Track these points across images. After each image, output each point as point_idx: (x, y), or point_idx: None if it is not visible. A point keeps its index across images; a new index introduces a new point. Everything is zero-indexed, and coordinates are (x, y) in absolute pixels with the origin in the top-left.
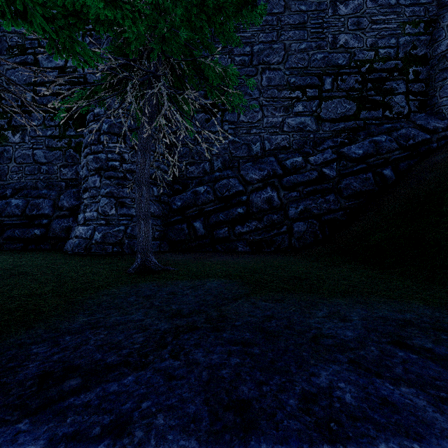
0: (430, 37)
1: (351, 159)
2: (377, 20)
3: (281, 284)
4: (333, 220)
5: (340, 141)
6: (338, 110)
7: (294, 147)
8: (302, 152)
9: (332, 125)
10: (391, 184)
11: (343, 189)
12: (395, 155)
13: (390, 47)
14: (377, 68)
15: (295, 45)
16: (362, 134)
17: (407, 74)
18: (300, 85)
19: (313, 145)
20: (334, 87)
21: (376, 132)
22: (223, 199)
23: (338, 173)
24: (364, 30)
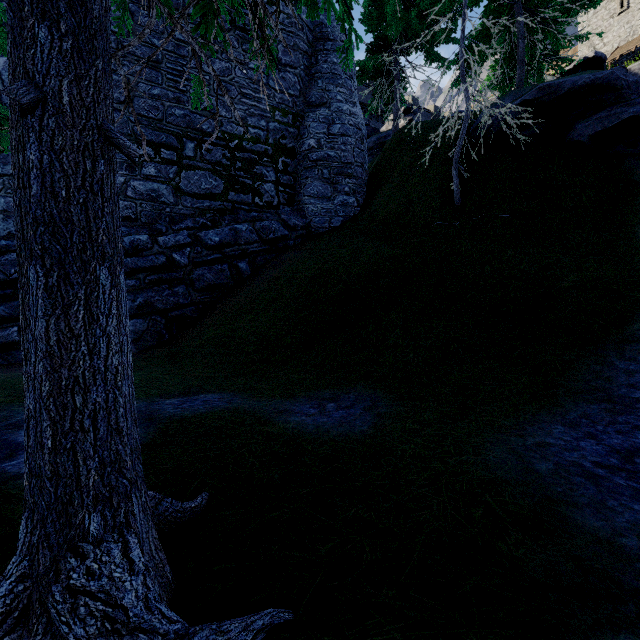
0: (298, 131)
1: (207, 246)
2: (247, 94)
3: (2, 398)
4: (183, 316)
5: (202, 223)
6: (202, 185)
7: (143, 220)
8: (153, 229)
9: (196, 201)
10: (245, 279)
11: (196, 280)
12: (253, 248)
13: (261, 129)
14: (247, 147)
15: (144, 87)
16: (228, 218)
17: (277, 163)
18: (152, 141)
19: (171, 222)
20: (197, 155)
21: (242, 219)
22: (10, 283)
23: (192, 261)
24: (233, 100)
